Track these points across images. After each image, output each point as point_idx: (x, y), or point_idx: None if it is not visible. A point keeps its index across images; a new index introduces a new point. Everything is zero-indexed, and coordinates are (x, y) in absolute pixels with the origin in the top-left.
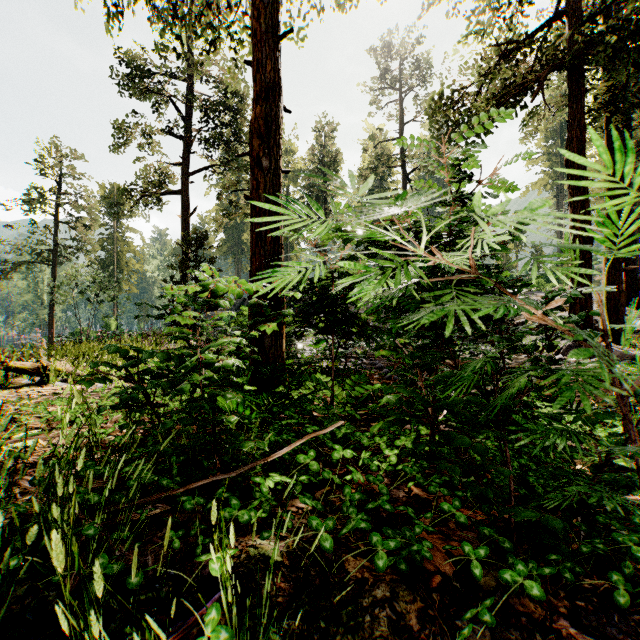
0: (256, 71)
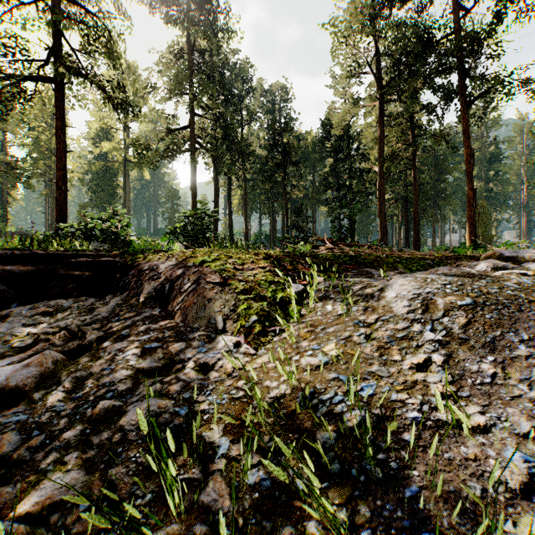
0: (59, 160)
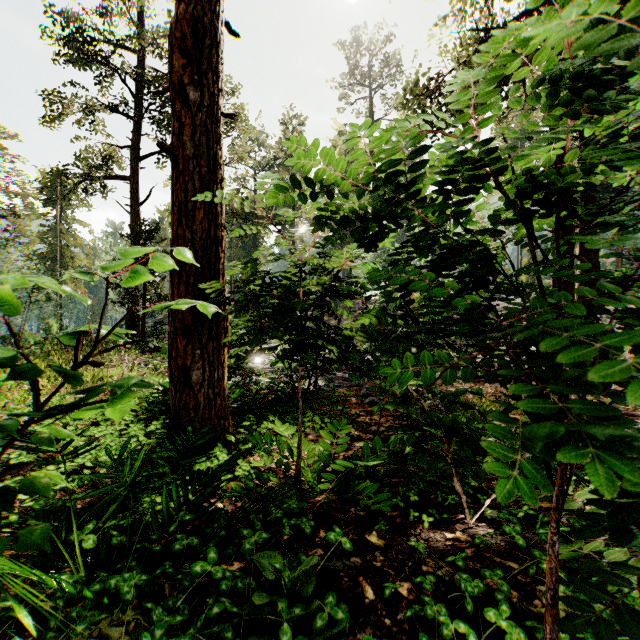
0: None
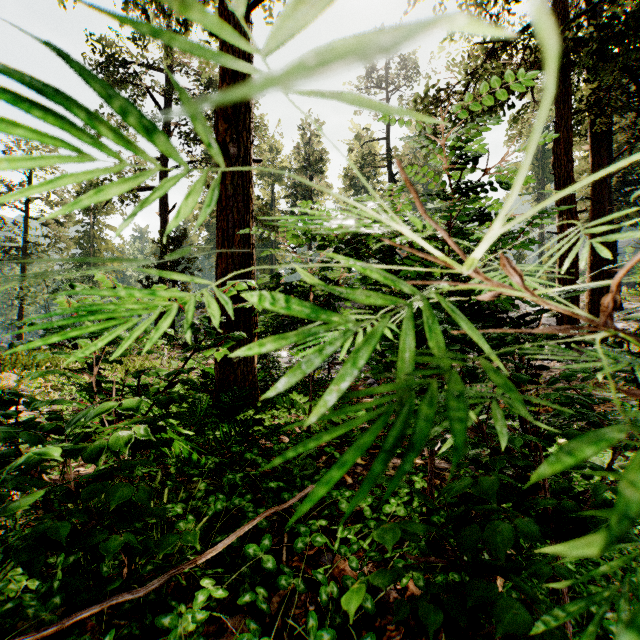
0: (222, 43)
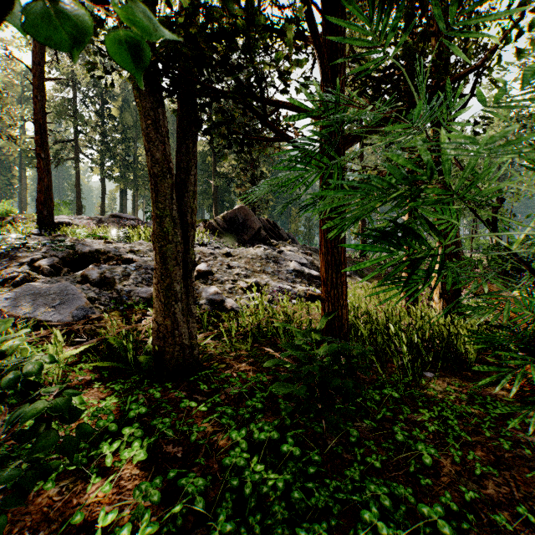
0: None
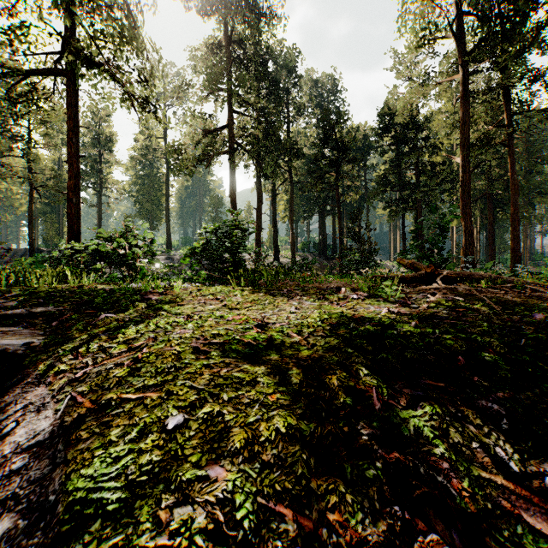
0: (70, 167)
